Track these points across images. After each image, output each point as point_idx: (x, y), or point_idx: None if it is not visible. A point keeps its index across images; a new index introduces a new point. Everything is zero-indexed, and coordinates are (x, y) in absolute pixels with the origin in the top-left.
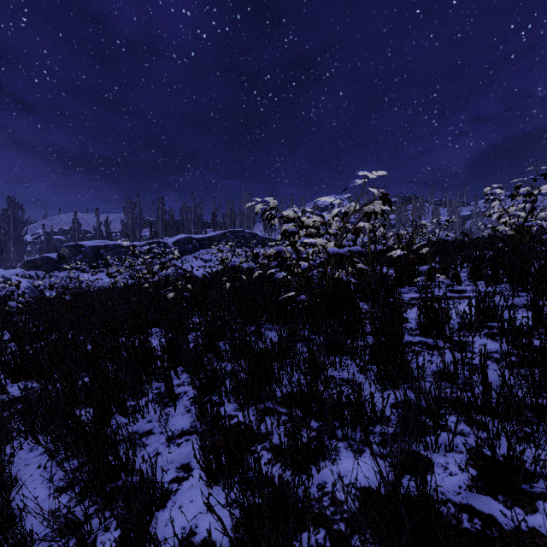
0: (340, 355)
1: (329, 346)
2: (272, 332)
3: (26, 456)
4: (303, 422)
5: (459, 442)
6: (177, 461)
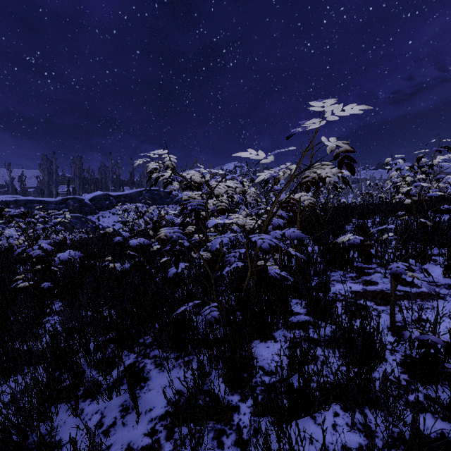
0: None
1: None
2: (161, 372)
3: None
4: None
5: None
6: None
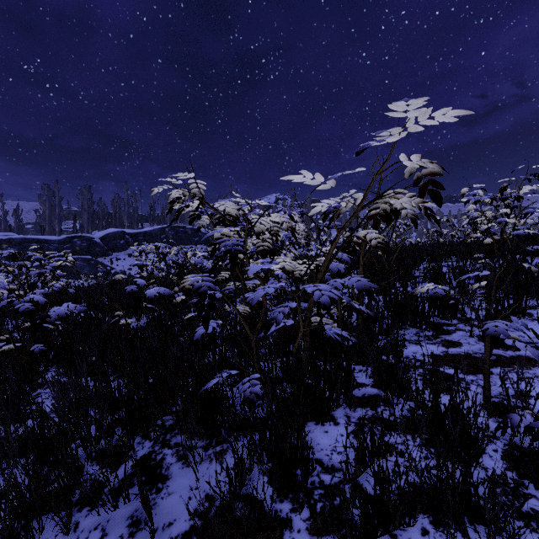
0: None
1: None
2: (185, 468)
3: None
4: None
5: None
6: None
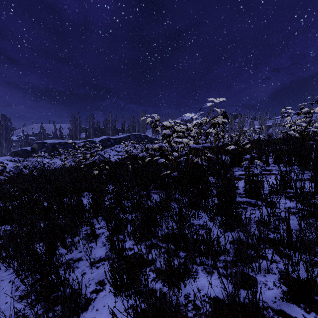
0: (197, 210)
1: (191, 204)
2: (156, 195)
3: (3, 274)
4: (175, 253)
5: (273, 267)
6: (96, 279)
